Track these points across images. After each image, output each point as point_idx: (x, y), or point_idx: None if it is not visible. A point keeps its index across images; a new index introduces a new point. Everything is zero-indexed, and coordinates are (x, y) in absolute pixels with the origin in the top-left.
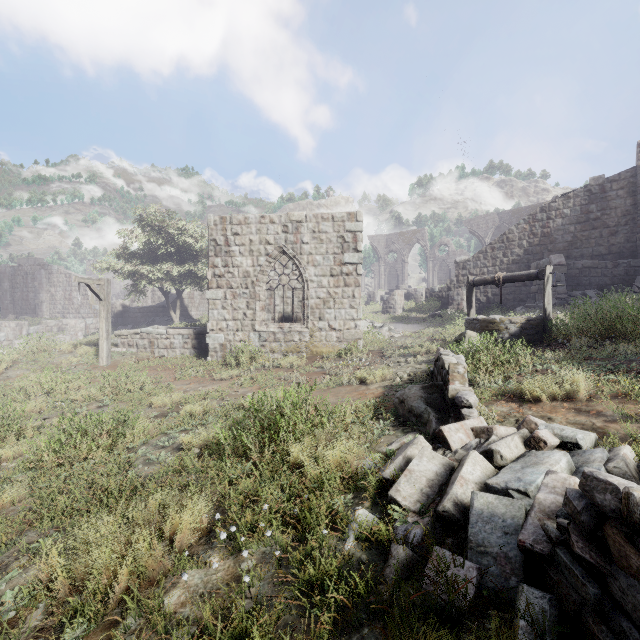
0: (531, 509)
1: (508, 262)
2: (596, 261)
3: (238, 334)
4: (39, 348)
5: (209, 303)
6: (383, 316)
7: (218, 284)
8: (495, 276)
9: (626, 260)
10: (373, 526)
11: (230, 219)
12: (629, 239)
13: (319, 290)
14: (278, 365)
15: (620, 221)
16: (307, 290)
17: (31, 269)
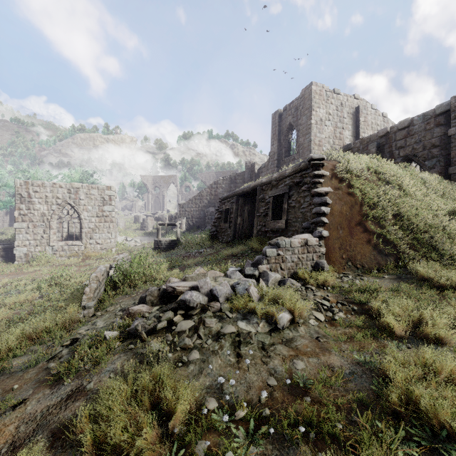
0: None
1: (202, 206)
2: None
3: (37, 248)
4: None
5: (16, 230)
6: (140, 232)
7: (23, 219)
8: (165, 223)
9: None
10: (80, 287)
11: (32, 183)
12: None
13: (90, 224)
14: (64, 263)
15: None
16: (83, 224)
17: None
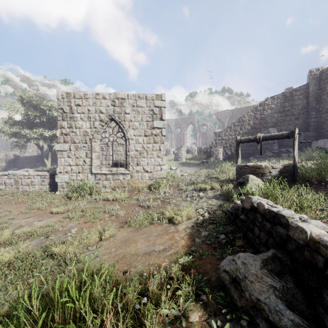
0: None
1: (242, 133)
2: None
3: (79, 175)
4: None
5: (58, 153)
6: (175, 162)
7: (64, 140)
8: (257, 136)
9: (305, 132)
10: None
11: (73, 94)
12: (305, 121)
13: (137, 145)
14: (106, 198)
15: (300, 112)
16: (128, 145)
17: None
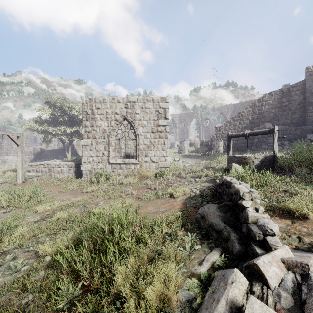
0: None
1: (241, 127)
2: (286, 127)
3: (99, 165)
4: None
5: (82, 147)
6: (178, 154)
7: (88, 136)
8: (244, 132)
9: (301, 126)
10: None
11: (95, 100)
12: (302, 116)
13: (145, 140)
14: (121, 183)
15: (297, 107)
16: (138, 140)
17: None
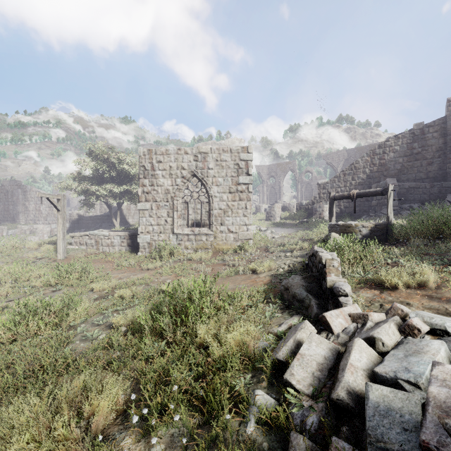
0: (427, 404)
1: (355, 184)
2: (418, 183)
3: (161, 235)
4: (12, 246)
5: (139, 213)
6: (266, 222)
7: (146, 199)
8: (350, 192)
9: (439, 182)
10: (272, 412)
11: (155, 151)
12: (441, 168)
13: (221, 203)
14: (190, 258)
15: (435, 155)
16: (212, 203)
17: (11, 188)
